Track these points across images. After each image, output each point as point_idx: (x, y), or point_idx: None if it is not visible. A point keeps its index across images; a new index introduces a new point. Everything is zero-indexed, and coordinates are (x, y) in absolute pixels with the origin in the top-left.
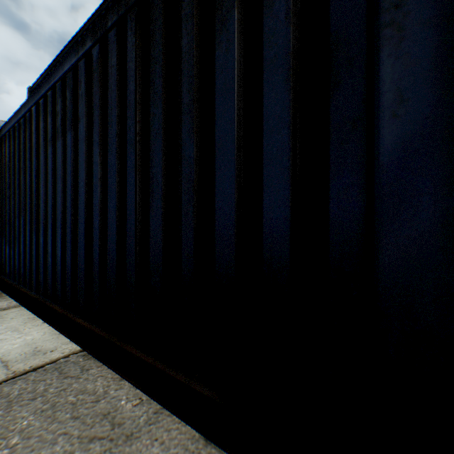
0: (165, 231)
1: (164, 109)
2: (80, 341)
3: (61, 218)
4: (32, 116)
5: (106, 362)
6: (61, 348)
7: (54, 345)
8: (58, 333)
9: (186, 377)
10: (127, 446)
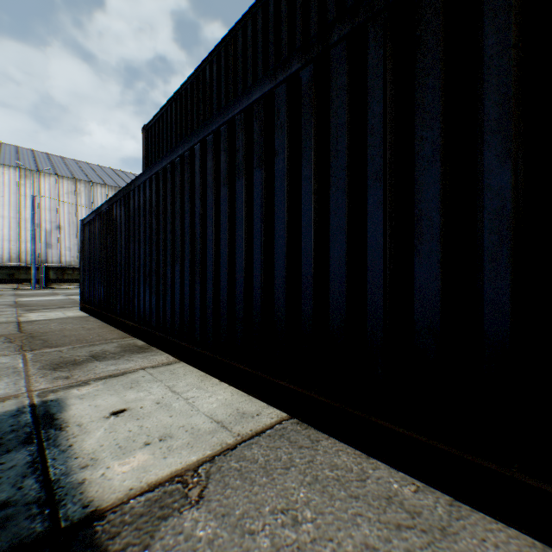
0: (444, 281)
1: (442, 131)
2: (280, 406)
3: (243, 266)
4: (193, 155)
5: (333, 433)
6: (264, 412)
7: (253, 408)
8: (245, 394)
9: (498, 466)
10: (452, 542)
